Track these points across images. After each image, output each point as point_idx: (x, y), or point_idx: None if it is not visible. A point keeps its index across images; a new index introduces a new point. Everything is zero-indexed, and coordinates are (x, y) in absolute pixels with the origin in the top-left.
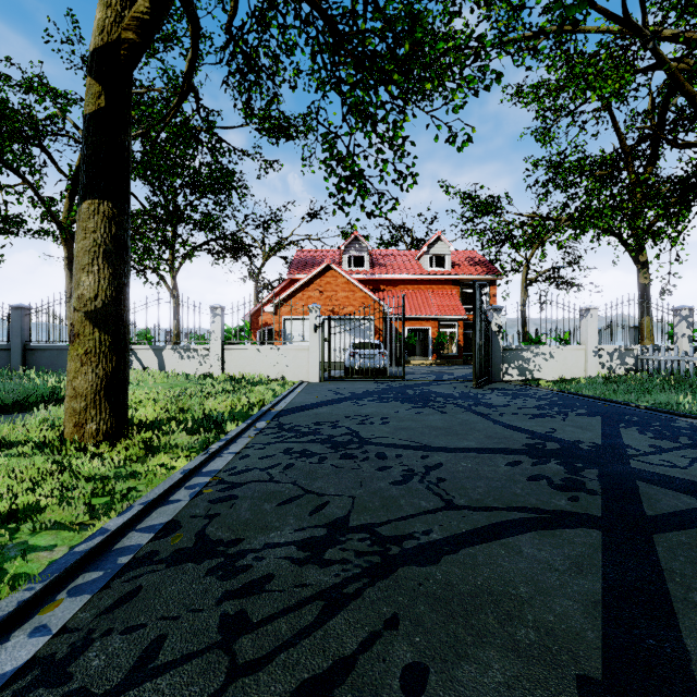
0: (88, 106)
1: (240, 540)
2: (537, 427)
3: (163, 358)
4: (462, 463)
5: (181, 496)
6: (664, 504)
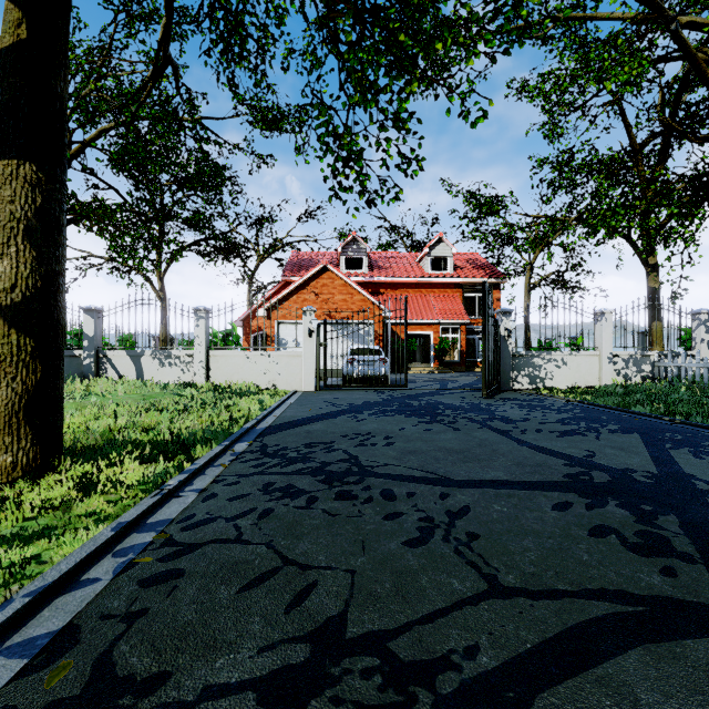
0: (5, 37)
1: (163, 678)
2: (571, 449)
3: (142, 366)
4: (495, 506)
5: (101, 570)
6: None
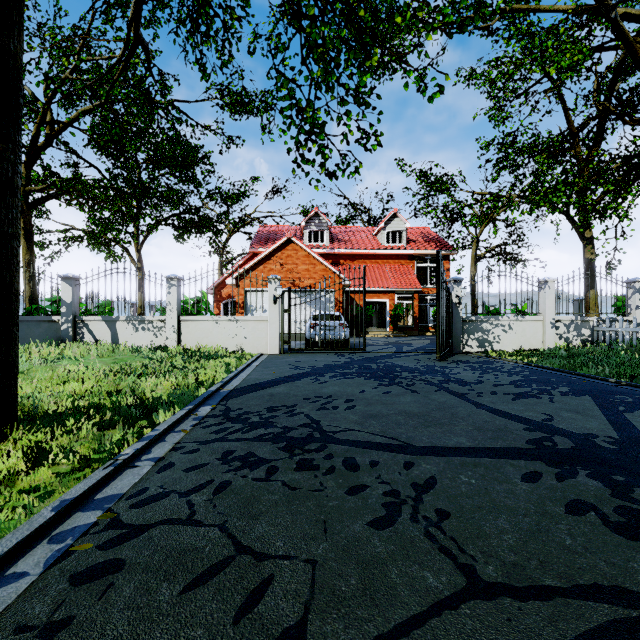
0: None
1: None
2: (528, 412)
3: (117, 330)
4: (462, 477)
5: (31, 561)
6: None
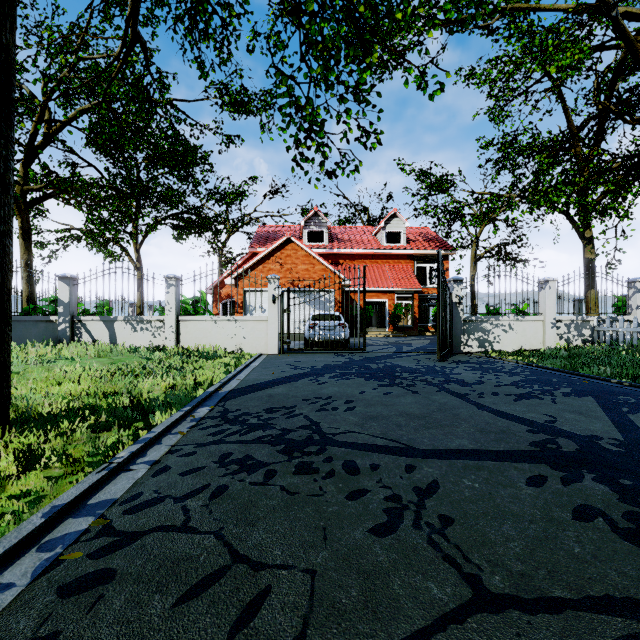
0: None
1: None
2: (531, 413)
3: (115, 330)
4: (465, 481)
5: (18, 571)
6: None
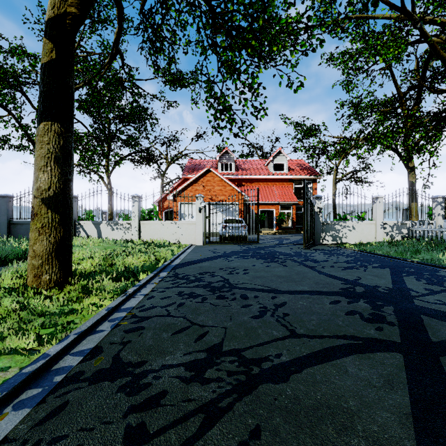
0: (44, 57)
1: (144, 362)
2: (348, 276)
3: (100, 229)
4: (299, 302)
5: (105, 327)
6: (443, 333)
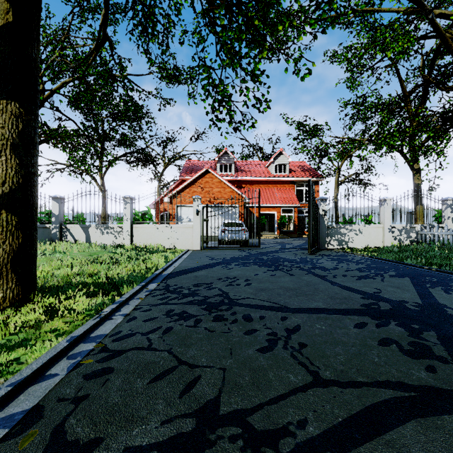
0: None
1: (97, 442)
2: (365, 287)
3: (89, 234)
4: (316, 325)
5: (59, 368)
6: None
